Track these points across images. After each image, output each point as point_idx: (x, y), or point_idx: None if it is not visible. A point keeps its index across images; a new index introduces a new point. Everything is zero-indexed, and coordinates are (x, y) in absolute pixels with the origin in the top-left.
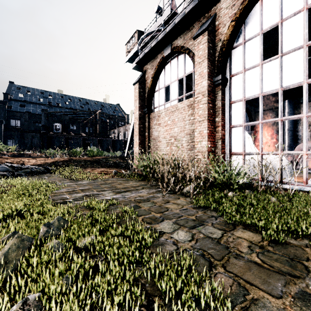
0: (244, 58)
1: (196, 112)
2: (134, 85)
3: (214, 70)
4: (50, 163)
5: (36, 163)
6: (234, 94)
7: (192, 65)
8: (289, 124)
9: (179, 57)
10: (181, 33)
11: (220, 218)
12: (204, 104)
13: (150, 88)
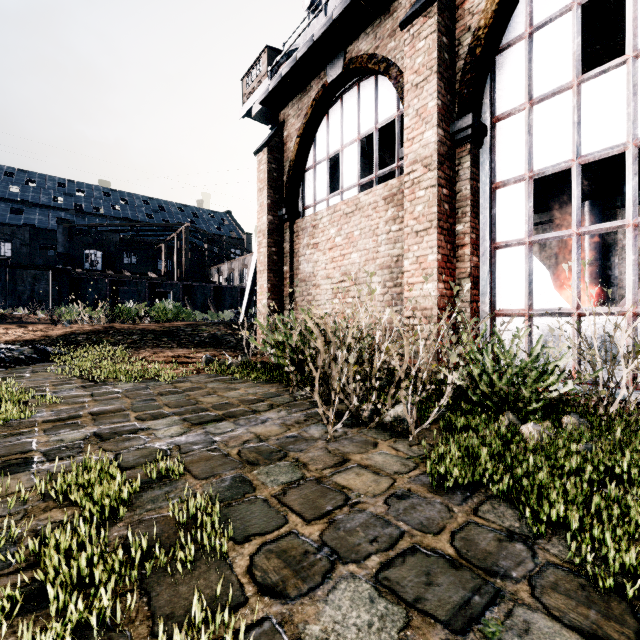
0: (530, 72)
1: (407, 208)
2: (258, 155)
3: (453, 104)
4: (57, 337)
5: (22, 336)
6: (503, 165)
7: (395, 102)
8: (594, 252)
9: (363, 84)
10: (367, 23)
11: (547, 549)
12: (430, 188)
13: (294, 161)
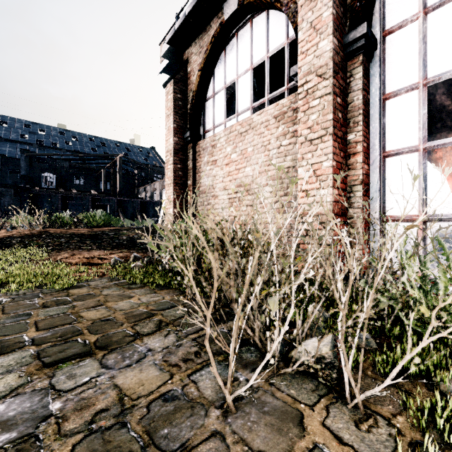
0: None
1: (300, 119)
2: (166, 87)
3: (345, 18)
4: None
5: None
6: (393, 76)
7: (285, 31)
8: None
9: (255, 20)
10: None
11: None
12: (325, 96)
13: (196, 91)
